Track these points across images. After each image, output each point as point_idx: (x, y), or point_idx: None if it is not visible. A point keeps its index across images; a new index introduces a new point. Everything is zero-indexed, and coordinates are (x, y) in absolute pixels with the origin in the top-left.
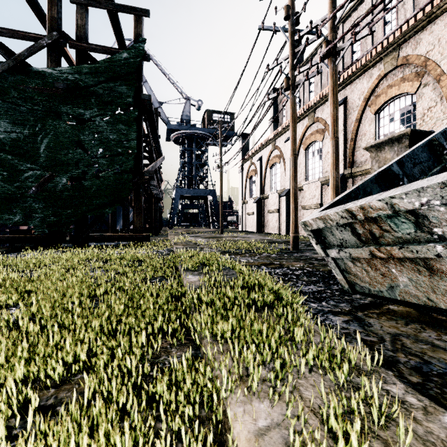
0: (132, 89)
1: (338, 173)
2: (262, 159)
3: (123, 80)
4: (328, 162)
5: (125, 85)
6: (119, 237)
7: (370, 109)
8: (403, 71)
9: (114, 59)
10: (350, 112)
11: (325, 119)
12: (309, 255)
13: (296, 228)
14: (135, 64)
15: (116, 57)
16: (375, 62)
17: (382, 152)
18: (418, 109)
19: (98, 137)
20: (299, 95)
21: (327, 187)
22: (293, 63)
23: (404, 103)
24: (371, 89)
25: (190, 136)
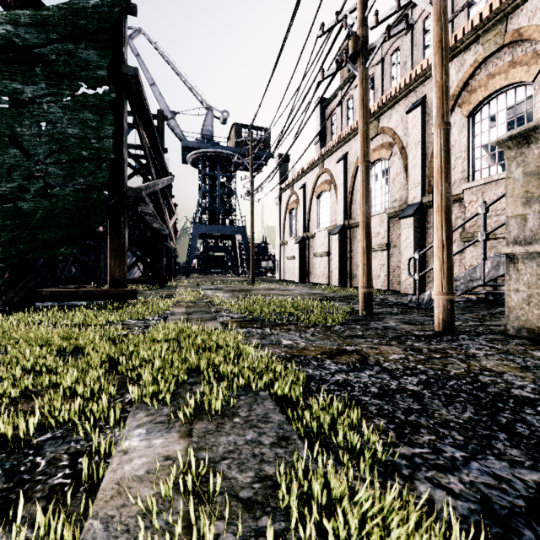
0: (106, 56)
1: (450, 185)
2: (306, 186)
3: (91, 41)
4: (398, 187)
5: (94, 49)
6: (84, 294)
7: (461, 110)
8: (512, 52)
9: (76, 5)
10: (431, 117)
11: (393, 128)
12: (398, 327)
13: (369, 280)
14: (112, 17)
15: (80, 3)
16: (469, 42)
17: (532, 146)
18: (538, 105)
19: (46, 130)
20: (354, 105)
21: (397, 221)
22: (364, 15)
23: (512, 98)
24: (463, 82)
25: (212, 157)
